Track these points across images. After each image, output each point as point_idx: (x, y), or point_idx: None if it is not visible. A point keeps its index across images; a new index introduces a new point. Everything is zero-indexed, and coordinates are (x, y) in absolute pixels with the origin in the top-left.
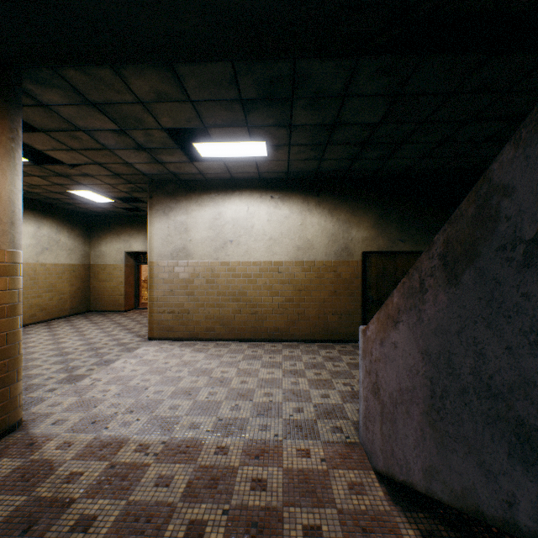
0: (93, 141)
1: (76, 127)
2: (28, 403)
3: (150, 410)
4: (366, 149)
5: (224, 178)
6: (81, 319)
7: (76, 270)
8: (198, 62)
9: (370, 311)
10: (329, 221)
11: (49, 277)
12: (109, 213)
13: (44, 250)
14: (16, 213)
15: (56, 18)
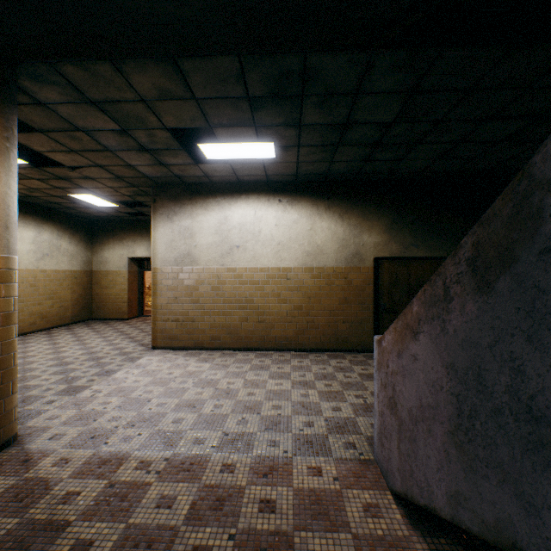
0: (94, 142)
1: (76, 127)
2: (24, 416)
3: (153, 424)
4: (378, 150)
5: (230, 181)
6: (82, 327)
7: (78, 276)
8: (203, 56)
9: (382, 319)
10: (339, 226)
11: (49, 284)
12: (112, 217)
13: (44, 256)
14: (11, 216)
15: (47, 1)
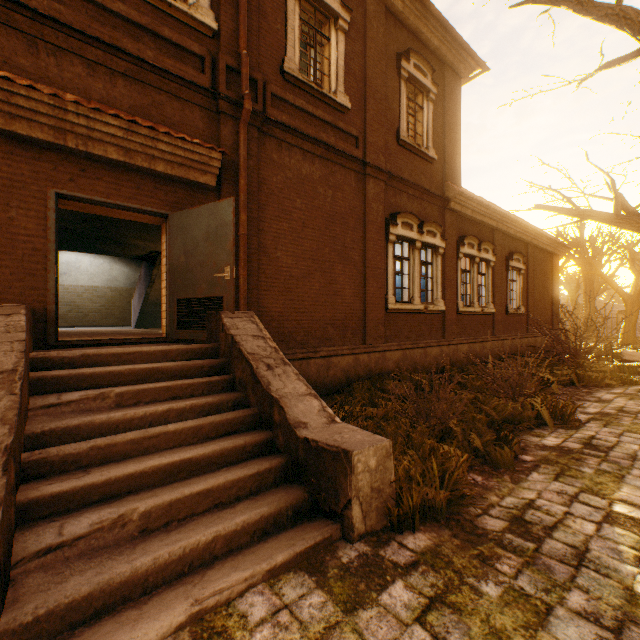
0: None
1: None
2: None
3: None
4: None
5: None
6: None
7: None
8: None
9: None
10: (126, 268)
11: None
12: None
13: None
14: None
15: None
